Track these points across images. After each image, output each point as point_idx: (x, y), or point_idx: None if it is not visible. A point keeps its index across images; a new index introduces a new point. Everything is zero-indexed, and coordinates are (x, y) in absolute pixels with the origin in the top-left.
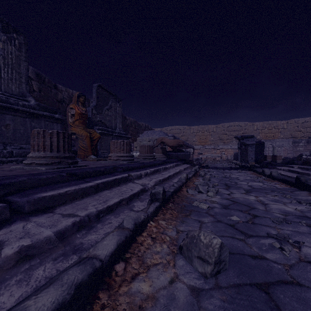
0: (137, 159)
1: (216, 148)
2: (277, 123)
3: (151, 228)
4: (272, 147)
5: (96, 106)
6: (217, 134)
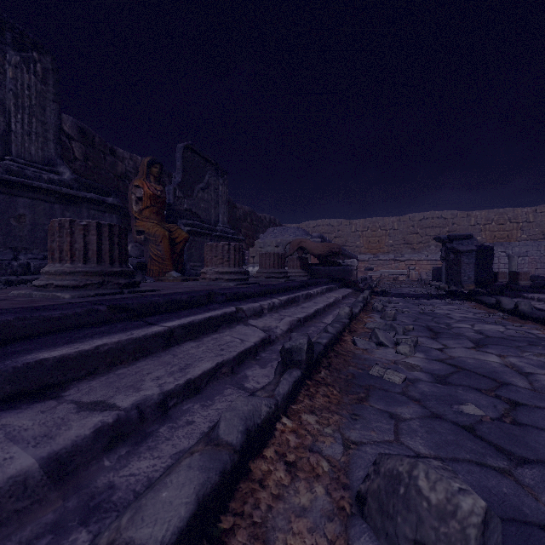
0: (255, 278)
1: (399, 260)
2: (516, 212)
3: (285, 435)
4: (508, 257)
5: (182, 184)
6: (400, 234)
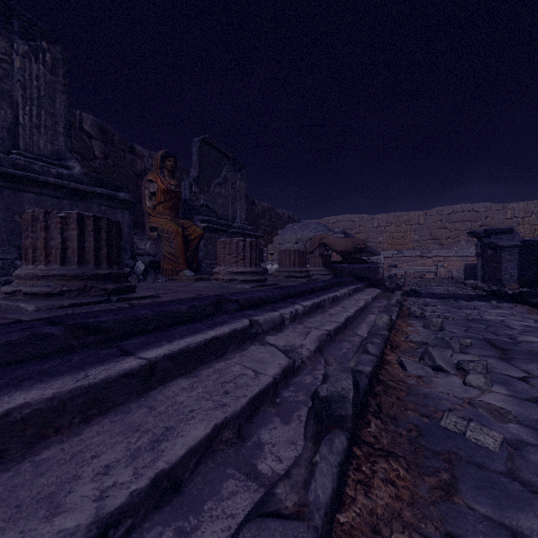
0: (274, 277)
1: (426, 256)
2: None
3: None
4: None
5: (198, 179)
6: (427, 229)
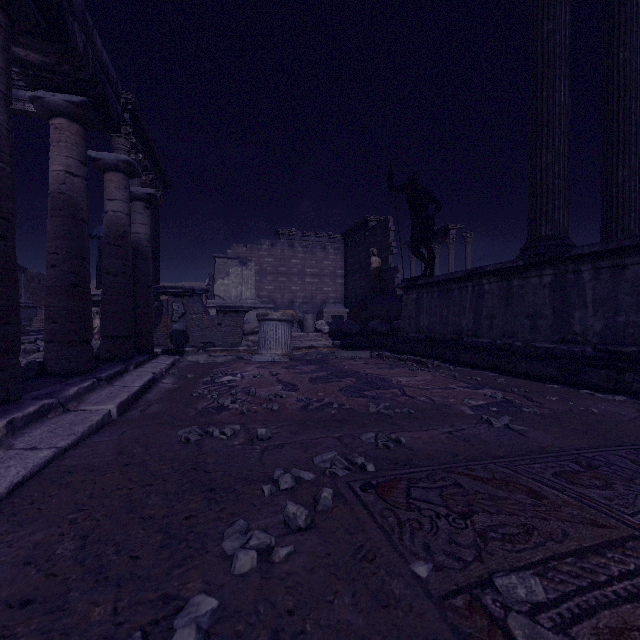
0: None
1: None
2: None
3: None
4: None
5: None
6: None
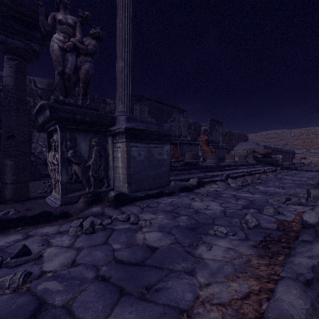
0: (237, 162)
1: None
2: None
3: (246, 176)
4: None
5: (209, 132)
6: None
